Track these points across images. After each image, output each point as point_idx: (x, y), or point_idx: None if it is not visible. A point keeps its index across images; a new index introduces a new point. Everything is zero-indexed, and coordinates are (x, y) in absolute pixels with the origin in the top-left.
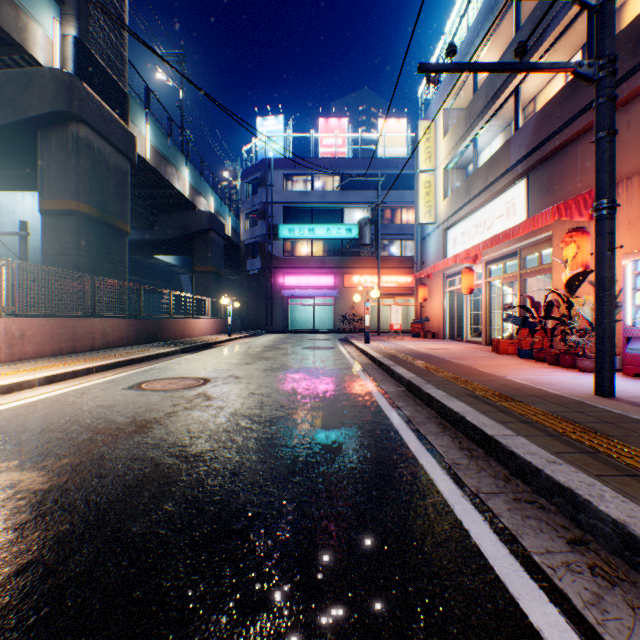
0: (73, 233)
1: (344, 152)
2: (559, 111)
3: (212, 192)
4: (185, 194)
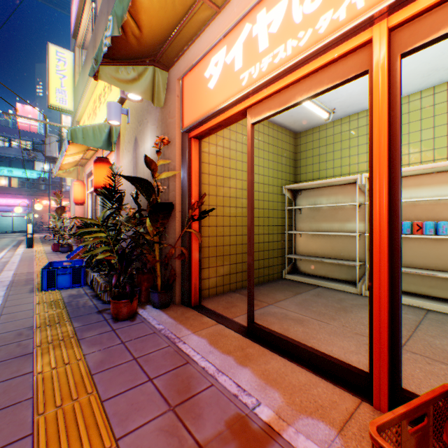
0: None
1: (38, 127)
2: None
3: None
4: None
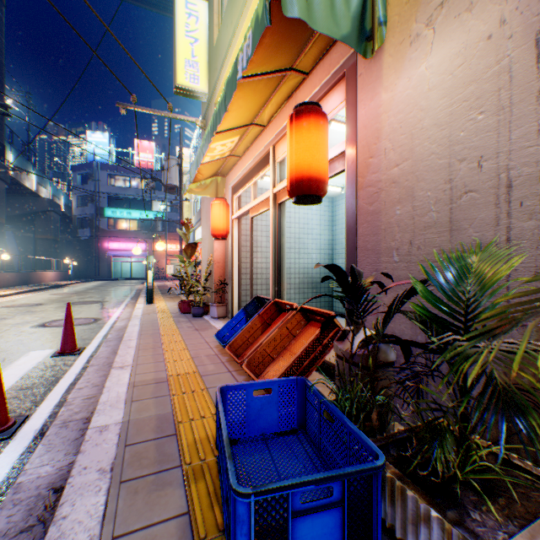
0: None
1: (154, 164)
2: None
3: (51, 182)
4: (33, 189)
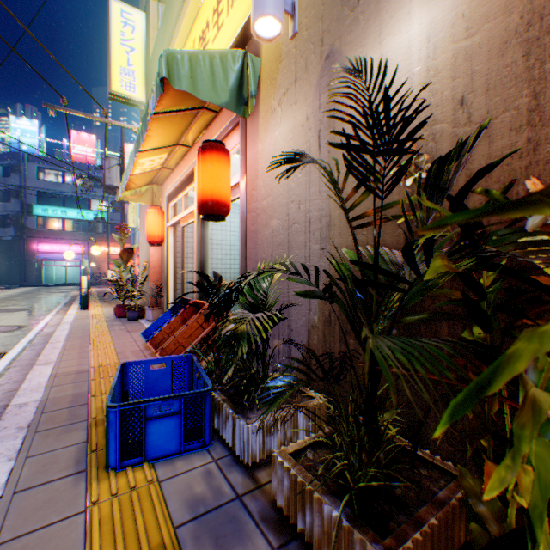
0: None
1: (94, 159)
2: None
3: None
4: None
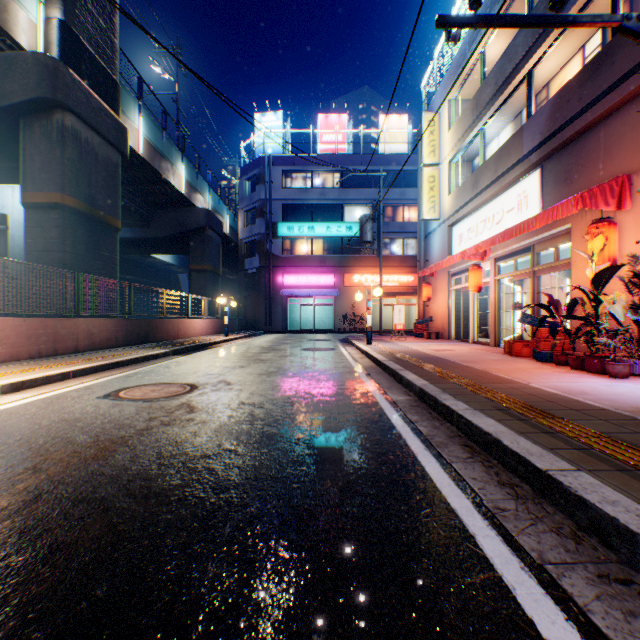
0: (58, 228)
1: (344, 149)
2: (579, 93)
3: (209, 189)
4: (181, 190)
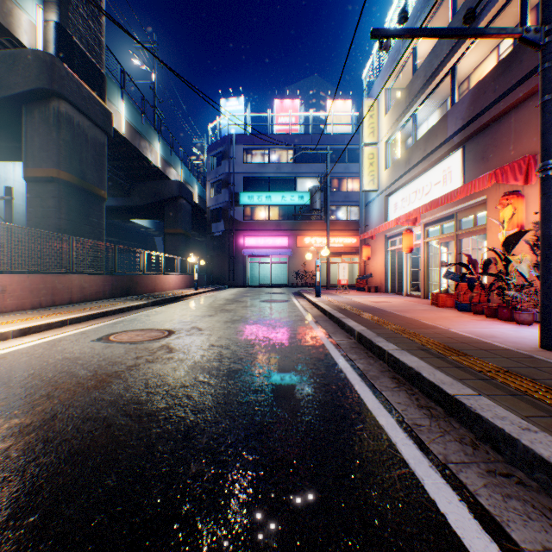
0: (54, 198)
1: (297, 129)
2: (494, 86)
3: (181, 164)
4: (157, 165)
